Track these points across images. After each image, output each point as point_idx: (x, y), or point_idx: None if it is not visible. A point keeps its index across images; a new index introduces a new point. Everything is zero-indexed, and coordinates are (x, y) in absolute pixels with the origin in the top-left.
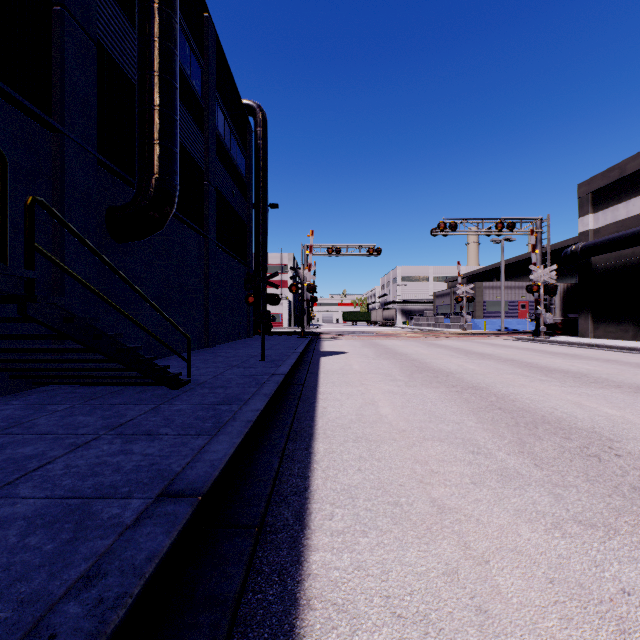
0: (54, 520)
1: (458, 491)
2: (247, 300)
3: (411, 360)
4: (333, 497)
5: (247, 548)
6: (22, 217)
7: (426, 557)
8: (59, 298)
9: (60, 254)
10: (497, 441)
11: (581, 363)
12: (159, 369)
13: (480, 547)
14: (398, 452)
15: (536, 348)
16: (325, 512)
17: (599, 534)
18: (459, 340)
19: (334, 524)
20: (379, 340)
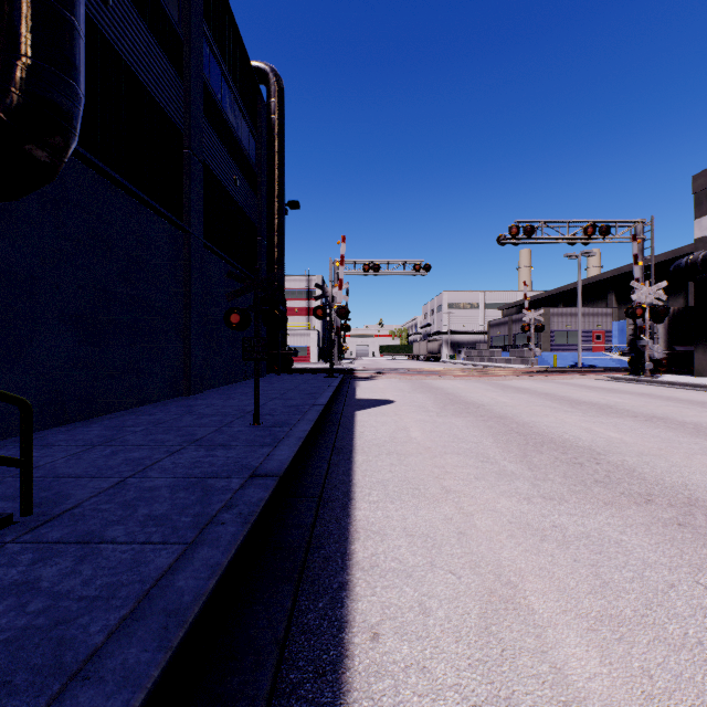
0: None
1: None
2: (228, 320)
3: (499, 417)
4: None
5: None
6: None
7: None
8: None
9: None
10: None
11: None
12: None
13: None
14: None
15: (657, 393)
16: None
17: None
18: (535, 380)
19: None
20: (431, 380)
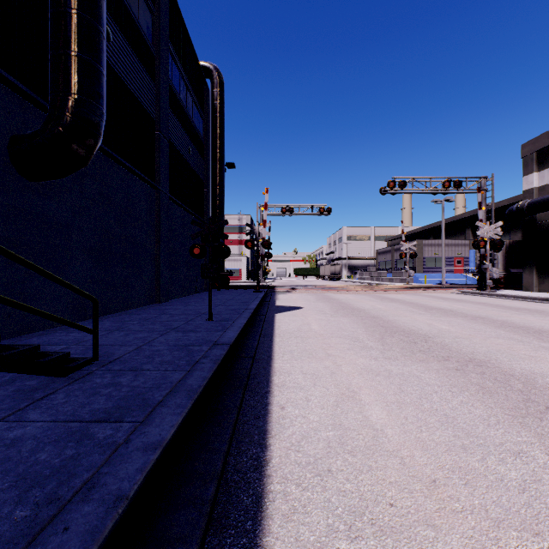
0: None
1: None
2: (192, 252)
3: (372, 317)
4: None
5: None
6: None
7: None
8: None
9: None
10: None
11: None
12: (7, 356)
13: None
14: None
15: (490, 302)
16: None
17: None
18: (407, 293)
19: None
20: (331, 293)
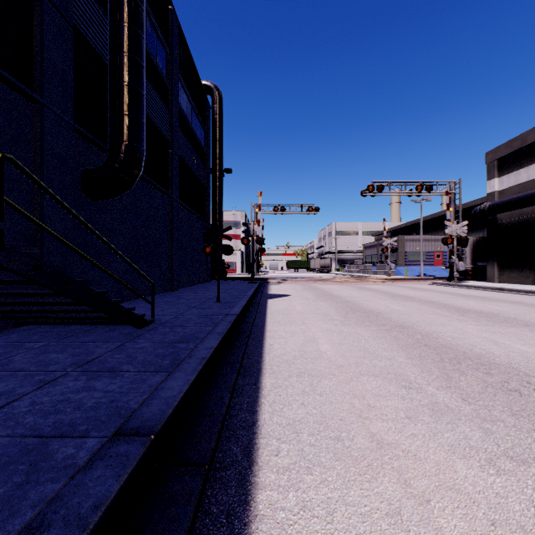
0: (10, 461)
1: (394, 426)
2: (205, 250)
3: (345, 302)
4: (279, 432)
5: (196, 488)
6: (5, 177)
7: (369, 496)
8: (28, 247)
9: (40, 210)
10: (426, 376)
11: (491, 304)
12: (125, 311)
13: (420, 485)
14: (337, 387)
15: (451, 291)
16: (271, 447)
17: (532, 471)
18: (385, 284)
19: (280, 460)
20: (317, 284)
